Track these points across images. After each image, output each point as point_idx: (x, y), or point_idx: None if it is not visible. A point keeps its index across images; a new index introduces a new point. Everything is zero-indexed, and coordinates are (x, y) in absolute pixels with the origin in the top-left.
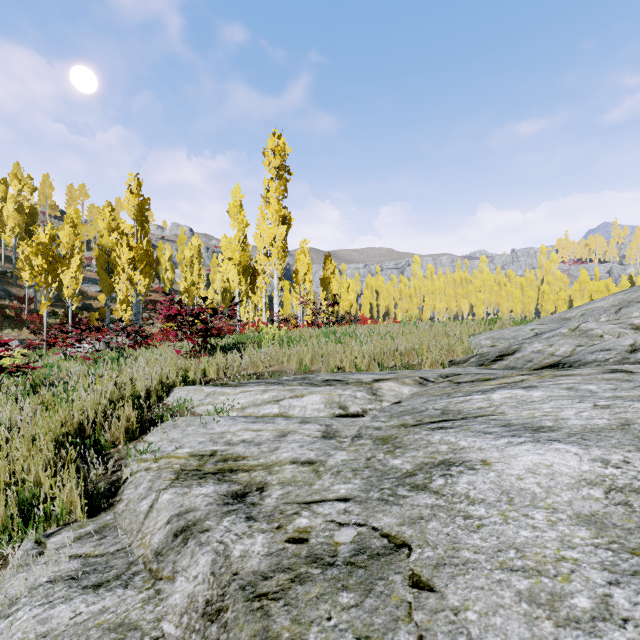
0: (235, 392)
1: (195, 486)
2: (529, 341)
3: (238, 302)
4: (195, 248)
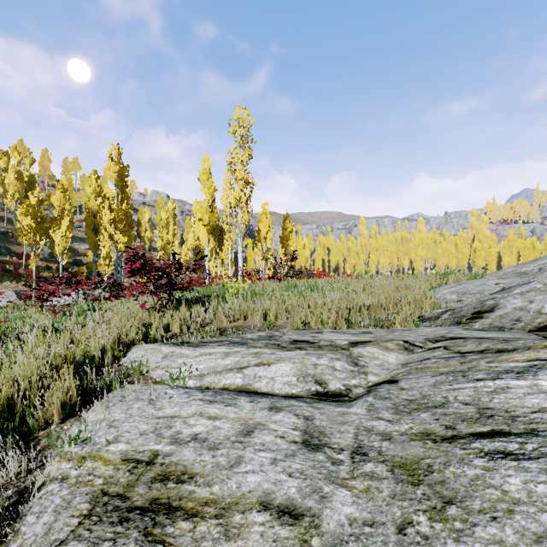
0: (194, 354)
1: (106, 545)
2: (500, 296)
3: (203, 257)
4: (170, 211)
